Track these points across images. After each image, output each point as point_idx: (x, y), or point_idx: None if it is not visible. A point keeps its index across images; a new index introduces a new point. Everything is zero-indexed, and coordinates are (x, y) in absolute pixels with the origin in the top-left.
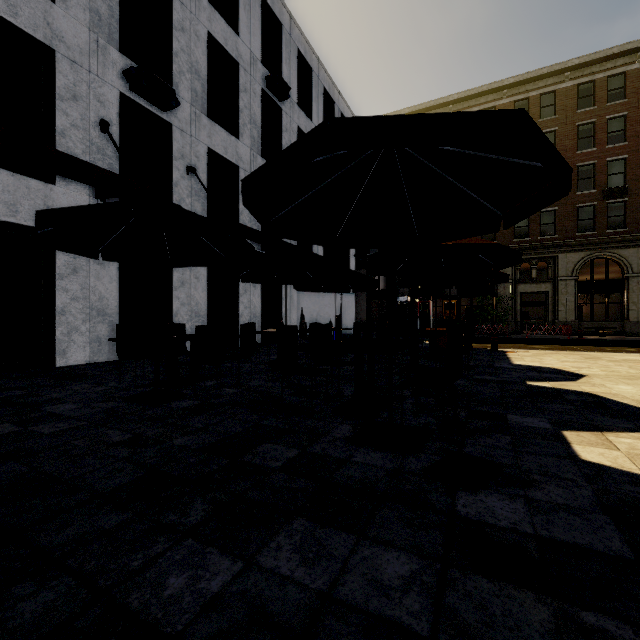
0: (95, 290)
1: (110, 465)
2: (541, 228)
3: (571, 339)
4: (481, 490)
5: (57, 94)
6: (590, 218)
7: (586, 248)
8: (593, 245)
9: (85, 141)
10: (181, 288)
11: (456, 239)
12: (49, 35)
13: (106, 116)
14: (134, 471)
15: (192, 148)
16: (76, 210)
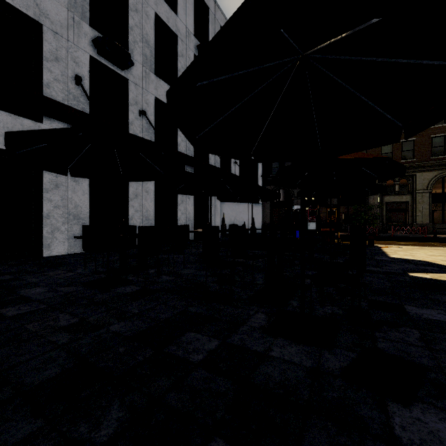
0: (72, 200)
1: (47, 353)
2: (402, 154)
3: (428, 237)
4: (414, 403)
5: (43, 56)
6: (442, 145)
7: (438, 168)
8: (444, 166)
9: (64, 91)
10: (135, 199)
11: (357, 151)
12: (38, 13)
13: (80, 73)
14: (65, 361)
15: (143, 97)
16: (35, 130)
